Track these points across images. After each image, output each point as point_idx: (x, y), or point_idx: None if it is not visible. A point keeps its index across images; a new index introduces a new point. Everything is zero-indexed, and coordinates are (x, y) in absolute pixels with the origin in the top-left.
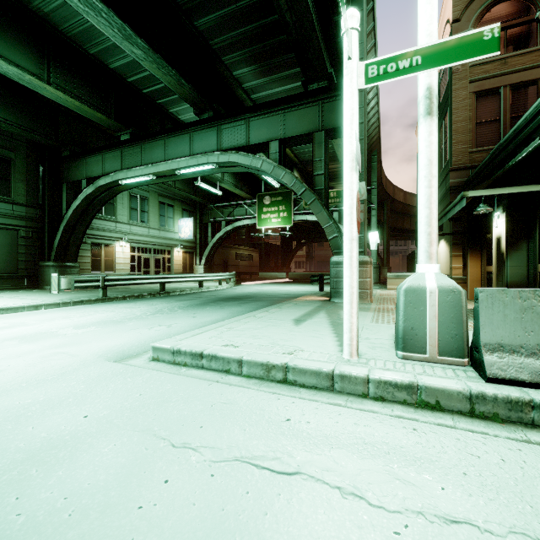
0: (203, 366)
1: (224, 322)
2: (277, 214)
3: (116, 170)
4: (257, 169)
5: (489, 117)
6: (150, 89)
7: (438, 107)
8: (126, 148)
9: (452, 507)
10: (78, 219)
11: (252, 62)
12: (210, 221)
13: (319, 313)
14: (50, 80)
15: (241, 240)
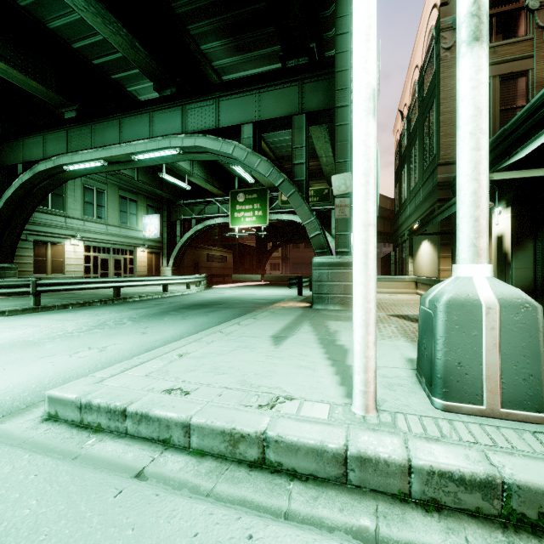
0: (127, 432)
1: (178, 343)
2: (251, 213)
3: (58, 153)
4: (228, 155)
5: None
6: (102, 60)
7: (421, 101)
8: (72, 128)
9: None
10: (12, 212)
11: (223, 34)
12: (179, 219)
13: (302, 325)
14: None
15: (214, 240)
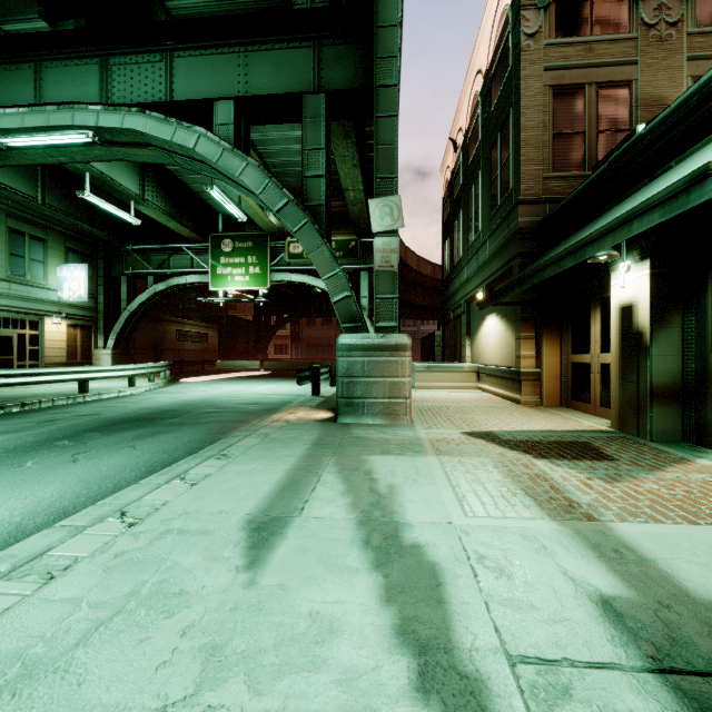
0: None
1: None
2: (243, 269)
3: None
4: (189, 153)
5: (571, 128)
6: None
7: (487, 117)
8: None
9: None
10: None
11: None
12: (125, 274)
13: (321, 473)
14: None
15: (189, 310)
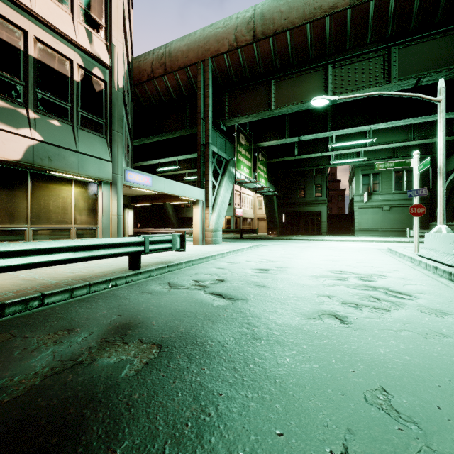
0: (391, 252)
1: None
2: None
3: None
4: None
5: None
6: None
7: None
8: None
9: (367, 256)
10: (448, 195)
11: None
12: None
13: None
14: (414, 137)
15: None
